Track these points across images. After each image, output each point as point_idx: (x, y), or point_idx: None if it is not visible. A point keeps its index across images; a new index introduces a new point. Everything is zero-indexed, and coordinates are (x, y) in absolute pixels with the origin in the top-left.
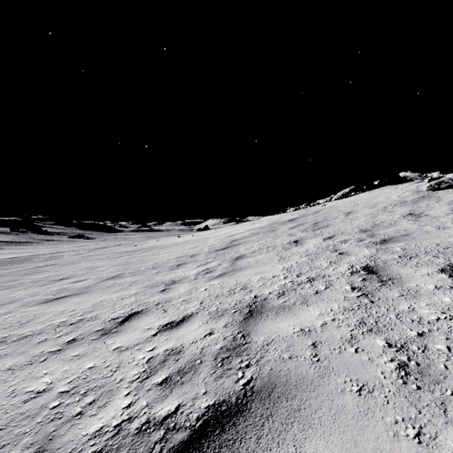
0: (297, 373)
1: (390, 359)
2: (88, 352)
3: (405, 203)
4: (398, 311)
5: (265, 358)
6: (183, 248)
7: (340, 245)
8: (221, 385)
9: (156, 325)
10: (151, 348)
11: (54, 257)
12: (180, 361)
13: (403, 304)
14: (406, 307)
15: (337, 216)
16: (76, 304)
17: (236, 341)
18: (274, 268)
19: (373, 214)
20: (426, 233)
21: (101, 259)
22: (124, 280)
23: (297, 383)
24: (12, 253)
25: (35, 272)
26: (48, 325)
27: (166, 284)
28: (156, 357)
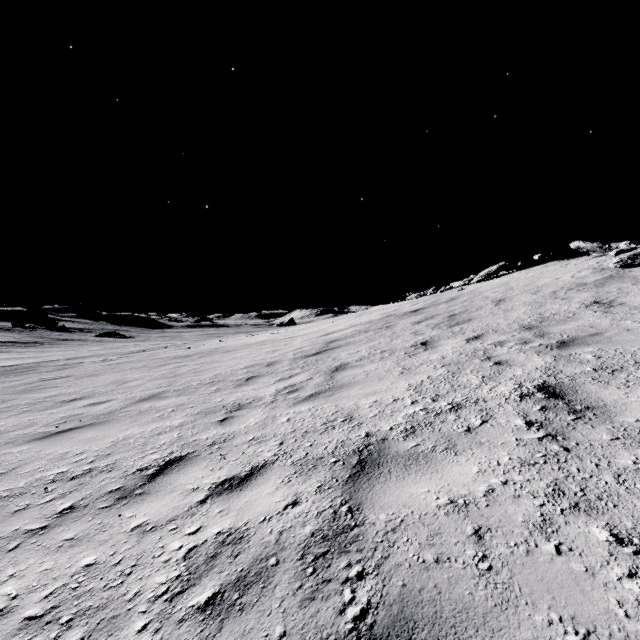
0: (454, 596)
1: (627, 572)
2: (90, 532)
3: (584, 286)
4: (616, 468)
5: (391, 560)
6: (257, 353)
7: (495, 350)
8: (312, 618)
9: (207, 482)
10: (195, 528)
11: (70, 366)
12: (240, 558)
13: (623, 454)
14: (630, 461)
15: (483, 305)
16: (88, 442)
17: (339, 520)
18: (394, 386)
19: (537, 302)
20: (627, 331)
21: (136, 368)
22: (166, 402)
23: (457, 622)
24: (12, 358)
25: (36, 388)
26: (37, 479)
27: (228, 410)
28: (201, 548)
